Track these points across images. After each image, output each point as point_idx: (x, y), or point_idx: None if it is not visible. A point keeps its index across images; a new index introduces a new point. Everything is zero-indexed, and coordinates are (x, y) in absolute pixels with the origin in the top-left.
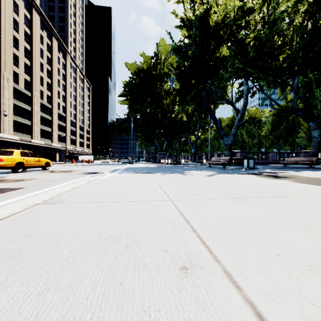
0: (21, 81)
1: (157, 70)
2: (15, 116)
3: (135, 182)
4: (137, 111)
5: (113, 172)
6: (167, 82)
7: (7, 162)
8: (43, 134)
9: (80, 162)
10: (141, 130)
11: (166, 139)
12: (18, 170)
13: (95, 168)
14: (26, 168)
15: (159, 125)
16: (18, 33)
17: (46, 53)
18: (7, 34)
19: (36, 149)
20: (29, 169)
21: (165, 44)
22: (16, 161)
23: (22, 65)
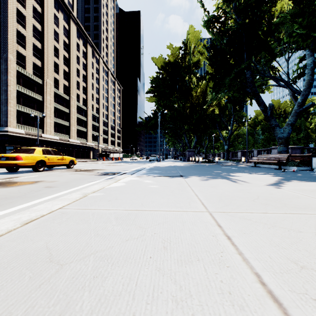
0: (61, 86)
1: (186, 62)
2: (56, 118)
3: (160, 200)
4: (164, 107)
5: (134, 173)
6: (196, 73)
7: (27, 160)
8: (79, 134)
9: (110, 159)
10: (169, 126)
11: (196, 135)
12: (39, 169)
13: (120, 166)
14: (49, 166)
15: (187, 120)
16: (58, 43)
17: (82, 59)
18: (49, 45)
19: (73, 147)
20: (56, 167)
21: (194, 33)
22: (36, 160)
23: (61, 72)
